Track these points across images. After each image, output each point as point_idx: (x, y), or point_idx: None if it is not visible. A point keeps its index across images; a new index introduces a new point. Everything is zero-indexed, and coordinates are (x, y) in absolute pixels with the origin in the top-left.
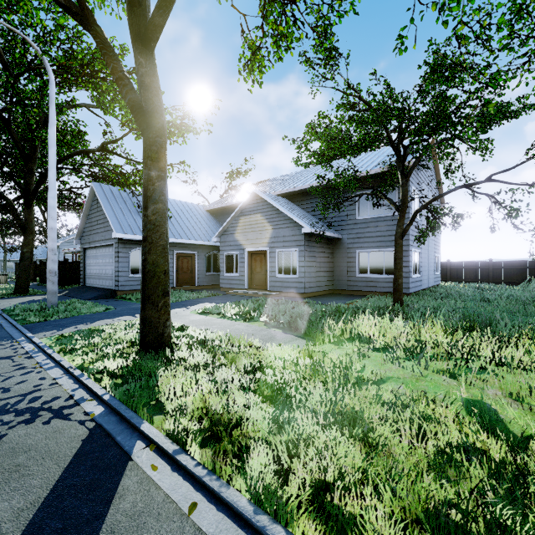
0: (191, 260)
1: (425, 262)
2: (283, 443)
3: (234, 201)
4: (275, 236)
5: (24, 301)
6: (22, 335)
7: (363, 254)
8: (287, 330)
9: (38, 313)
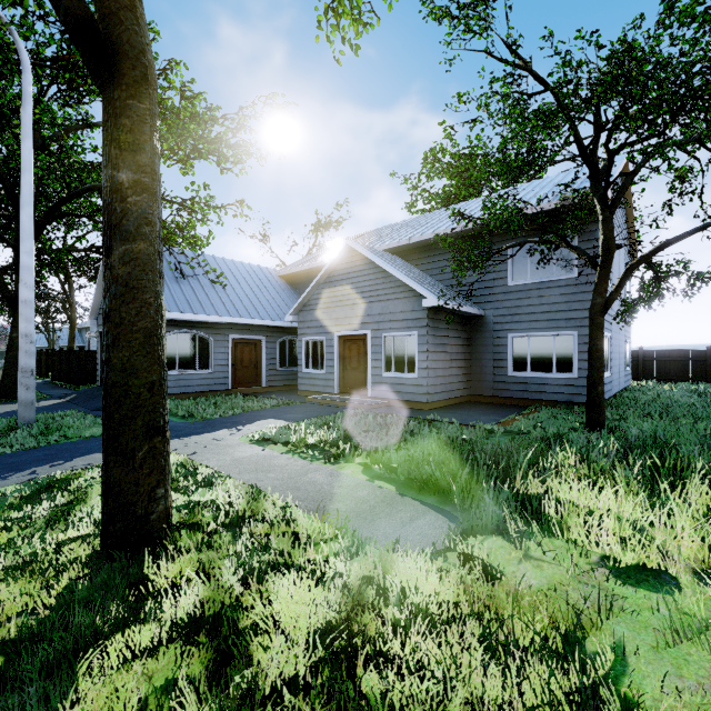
0: (255, 349)
1: (615, 353)
2: None
3: (319, 262)
4: (380, 313)
5: (2, 412)
6: None
7: (519, 340)
8: (404, 486)
9: None
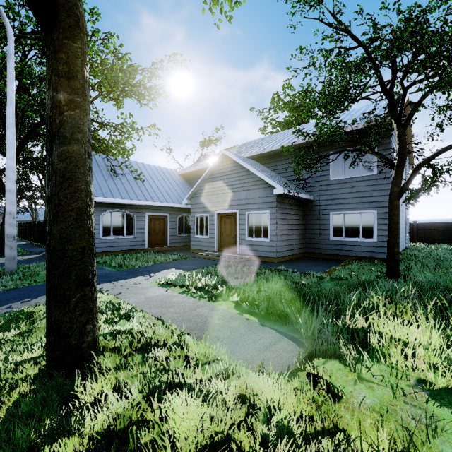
0: (163, 222)
1: (400, 224)
2: None
3: (205, 165)
4: (245, 198)
5: None
6: None
7: (337, 216)
8: (264, 319)
9: None
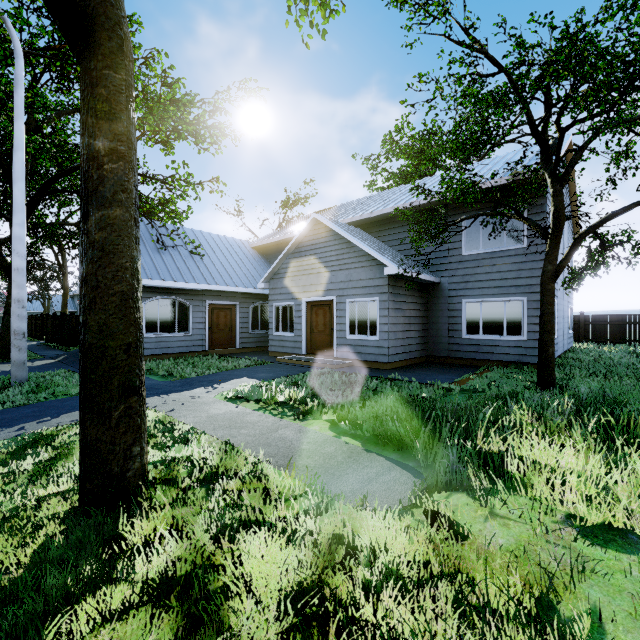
0: (229, 313)
1: (560, 317)
2: None
3: (288, 234)
4: (345, 281)
5: None
6: None
7: (472, 305)
8: (369, 442)
9: None
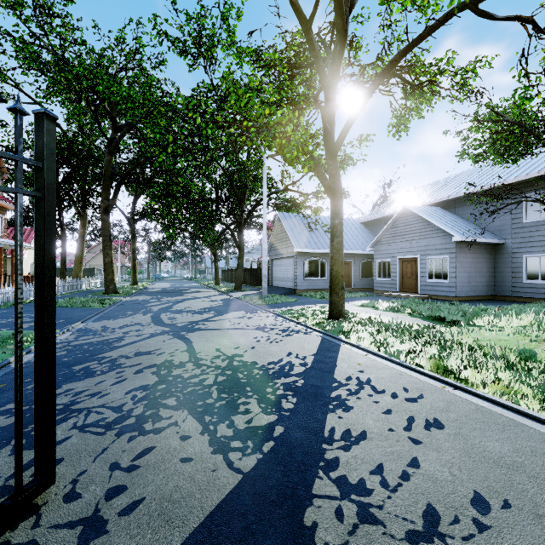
0: (347, 267)
1: None
2: (404, 348)
3: (386, 213)
4: (425, 245)
5: (244, 294)
6: (263, 309)
7: (531, 259)
8: (426, 319)
9: (259, 300)
